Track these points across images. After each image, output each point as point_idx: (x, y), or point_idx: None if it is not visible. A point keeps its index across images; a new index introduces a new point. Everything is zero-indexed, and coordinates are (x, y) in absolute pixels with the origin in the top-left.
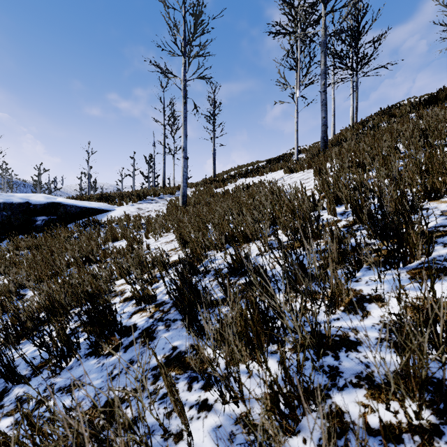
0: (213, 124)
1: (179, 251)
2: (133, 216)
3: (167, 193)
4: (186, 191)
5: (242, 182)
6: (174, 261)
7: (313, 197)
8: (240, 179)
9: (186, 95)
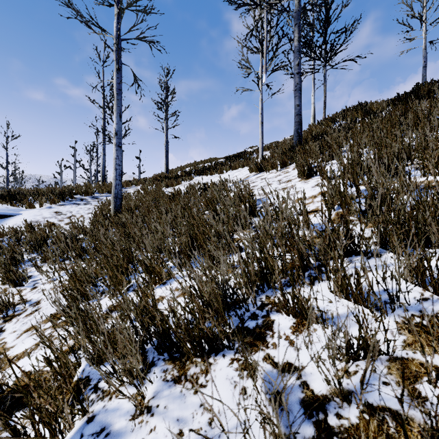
0: (165, 112)
1: (60, 331)
2: (38, 227)
3: (105, 191)
4: (119, 191)
5: (198, 181)
6: (20, 382)
7: (347, 227)
8: (196, 176)
9: (118, 56)
